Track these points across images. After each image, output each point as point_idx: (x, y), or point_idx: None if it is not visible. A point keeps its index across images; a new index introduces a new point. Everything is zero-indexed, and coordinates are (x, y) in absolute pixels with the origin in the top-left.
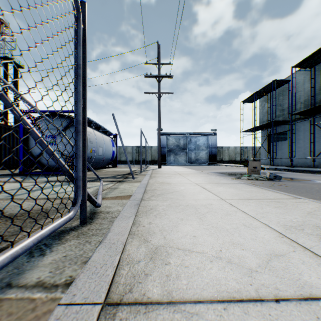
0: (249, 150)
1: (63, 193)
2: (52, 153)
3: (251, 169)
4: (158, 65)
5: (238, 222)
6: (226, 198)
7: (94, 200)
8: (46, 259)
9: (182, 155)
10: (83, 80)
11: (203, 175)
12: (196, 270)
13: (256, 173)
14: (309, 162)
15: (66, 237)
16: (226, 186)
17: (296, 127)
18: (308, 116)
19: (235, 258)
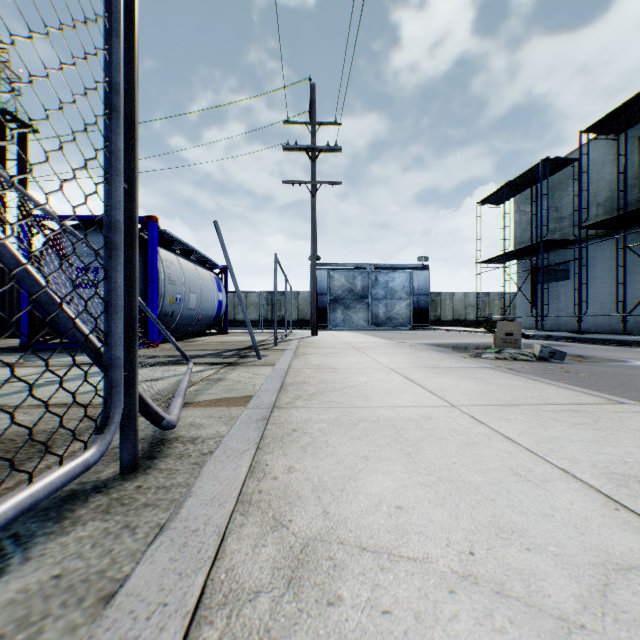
0: (493, 299)
1: (102, 392)
2: (52, 301)
3: (501, 337)
4: (312, 126)
5: (501, 466)
6: (460, 404)
7: (158, 413)
8: (4, 588)
9: (360, 309)
10: (128, 125)
11: (404, 350)
12: (414, 623)
13: (511, 347)
14: (615, 323)
15: (77, 514)
16: (457, 374)
17: (587, 253)
18: (612, 231)
19: (514, 577)
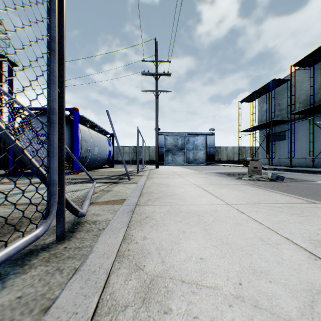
0: (247, 150)
1: None
2: (20, 150)
3: (251, 169)
4: (156, 62)
5: (254, 236)
6: (232, 203)
7: (76, 209)
8: None
9: (180, 155)
10: (60, 59)
11: (202, 175)
12: None
13: (257, 174)
14: (308, 162)
15: (32, 262)
16: (229, 188)
17: (294, 126)
18: (307, 116)
19: (263, 297)
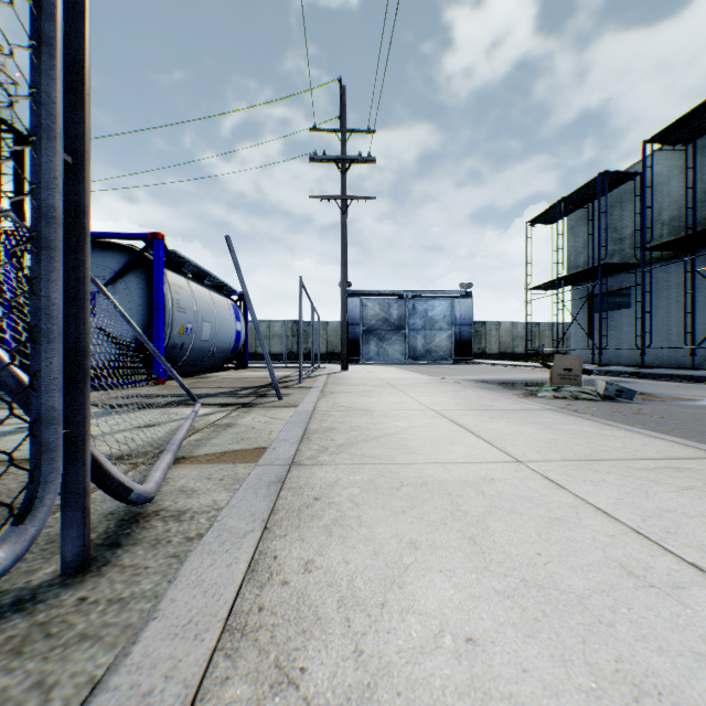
0: (544, 330)
1: None
2: None
3: (559, 373)
4: (342, 134)
5: (605, 560)
6: (528, 458)
7: (123, 484)
8: None
9: (396, 341)
10: (74, 72)
11: (448, 388)
12: None
13: (571, 384)
14: (682, 356)
15: None
16: (515, 418)
17: (651, 278)
18: (678, 254)
19: None
